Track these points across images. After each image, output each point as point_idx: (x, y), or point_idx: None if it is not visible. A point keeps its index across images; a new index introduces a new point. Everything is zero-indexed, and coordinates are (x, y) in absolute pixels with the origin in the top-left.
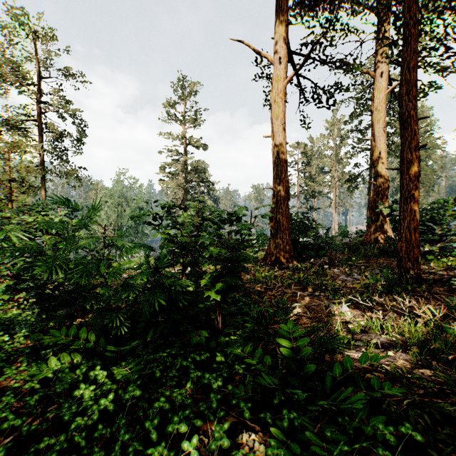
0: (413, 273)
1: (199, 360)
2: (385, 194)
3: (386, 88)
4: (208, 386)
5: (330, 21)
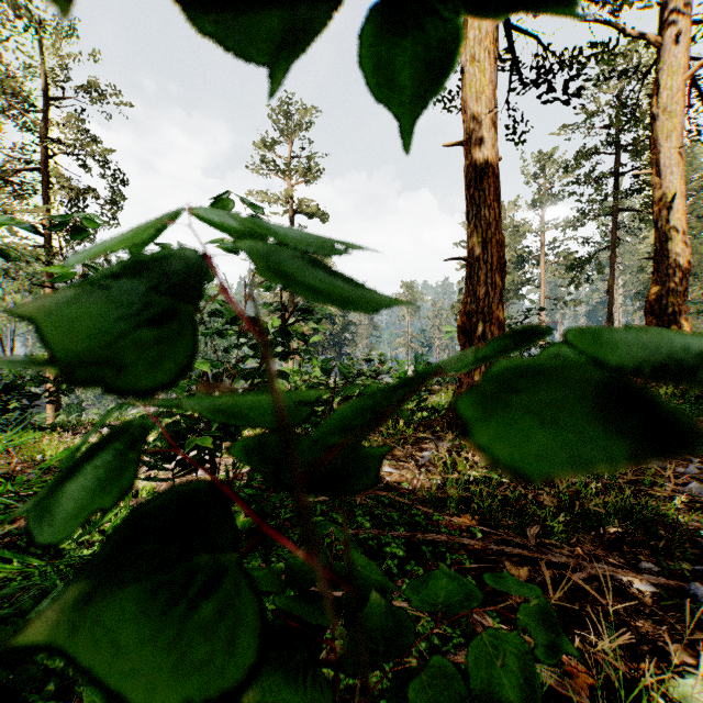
0: None
1: None
2: (682, 281)
3: (684, 68)
4: None
5: None
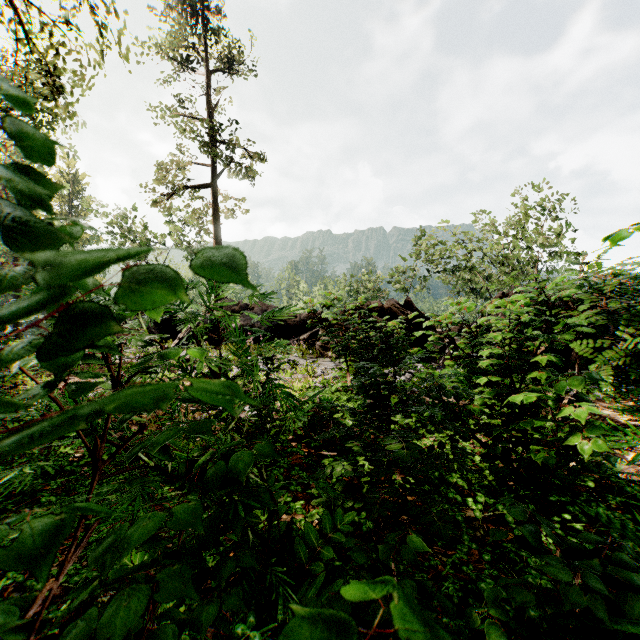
0: None
1: None
2: None
3: None
4: None
5: None
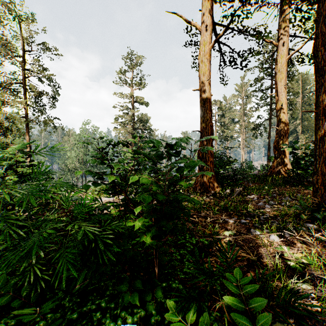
0: None
1: (130, 322)
2: (286, 136)
3: (286, 55)
4: None
5: None
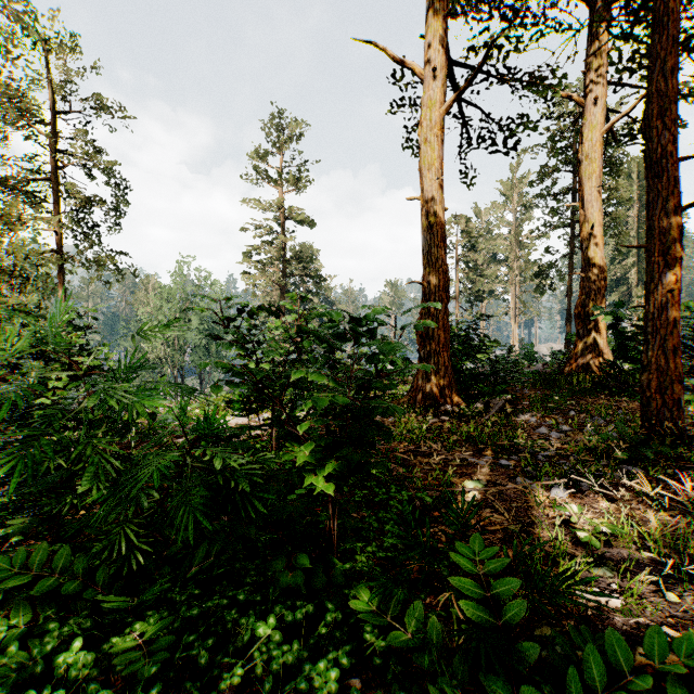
0: (672, 426)
1: (290, 621)
2: (601, 293)
3: (602, 124)
4: (309, 680)
5: (517, 10)
